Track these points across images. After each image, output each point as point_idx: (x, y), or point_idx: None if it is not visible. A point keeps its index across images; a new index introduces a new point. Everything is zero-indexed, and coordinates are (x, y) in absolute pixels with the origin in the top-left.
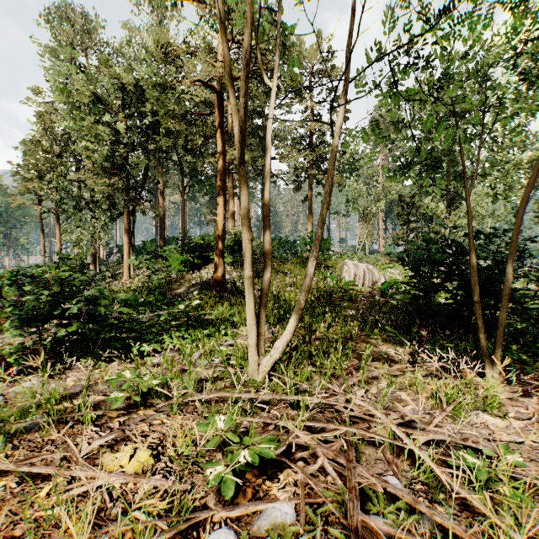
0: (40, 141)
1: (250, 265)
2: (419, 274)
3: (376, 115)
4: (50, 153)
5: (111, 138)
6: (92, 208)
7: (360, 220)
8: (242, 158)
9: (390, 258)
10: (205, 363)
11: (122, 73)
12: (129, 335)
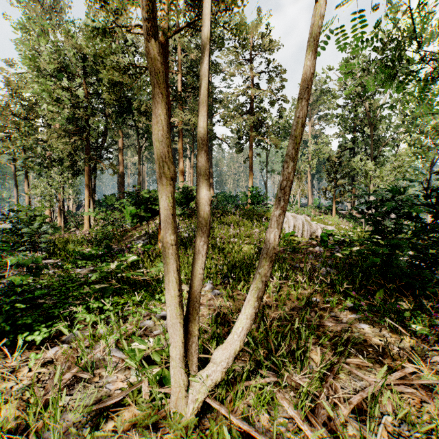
0: (10, 106)
1: (171, 223)
2: (383, 228)
3: None
4: (20, 116)
5: (72, 102)
6: (56, 165)
7: None
8: (151, 26)
9: (319, 211)
10: (116, 360)
11: (81, 43)
12: (46, 301)
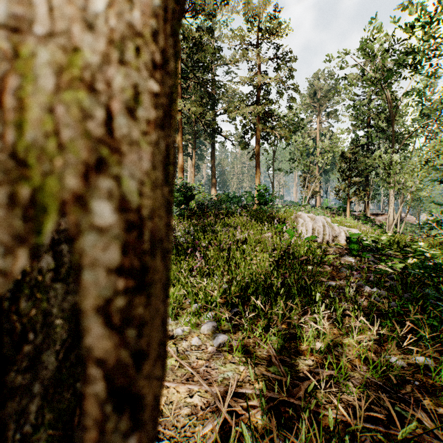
0: None
1: None
2: None
3: (313, 84)
4: None
5: None
6: None
7: (301, 176)
8: None
9: (330, 212)
10: None
11: None
12: None
